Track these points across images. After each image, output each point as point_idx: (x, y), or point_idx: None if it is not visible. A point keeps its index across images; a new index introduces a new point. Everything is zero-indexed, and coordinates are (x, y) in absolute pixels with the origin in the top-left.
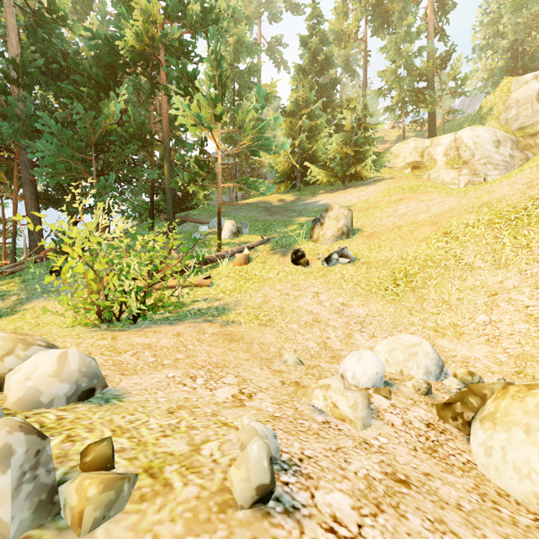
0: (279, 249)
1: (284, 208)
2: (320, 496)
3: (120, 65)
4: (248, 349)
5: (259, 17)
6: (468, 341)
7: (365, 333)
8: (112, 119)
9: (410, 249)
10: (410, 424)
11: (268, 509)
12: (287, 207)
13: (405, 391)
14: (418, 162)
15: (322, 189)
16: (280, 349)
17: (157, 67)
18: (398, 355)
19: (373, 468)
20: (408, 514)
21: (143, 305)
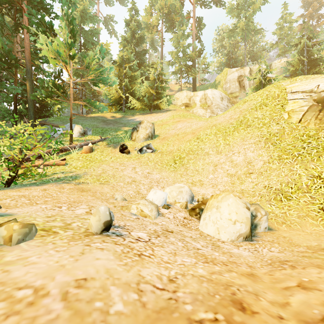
0: (112, 144)
1: (115, 121)
2: (133, 233)
3: None
4: (94, 195)
5: None
6: (205, 187)
7: (159, 186)
8: None
9: (182, 145)
10: (177, 217)
11: (109, 235)
12: (117, 121)
13: (176, 207)
14: (188, 103)
15: (138, 112)
16: (113, 195)
17: (20, 12)
18: (174, 193)
19: (158, 228)
20: (170, 238)
21: (15, 174)
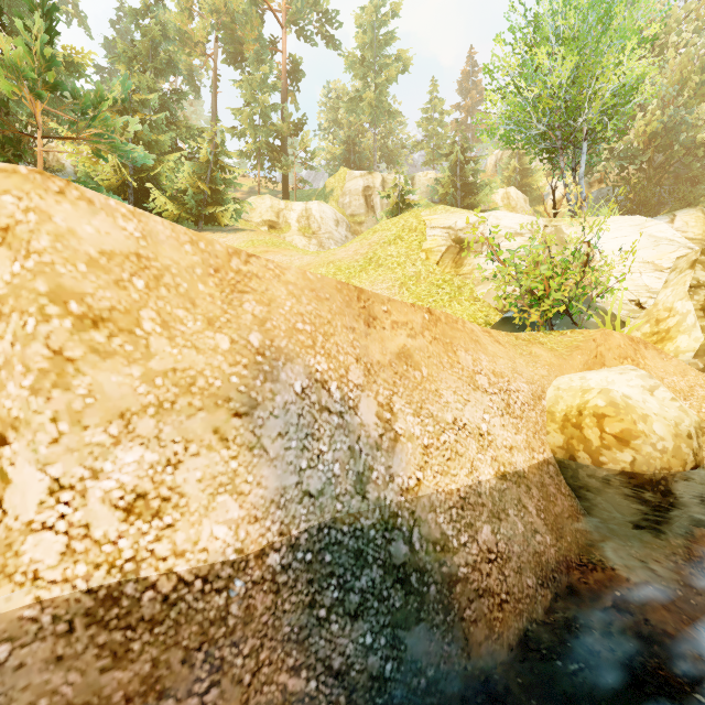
0: None
1: None
2: None
3: None
4: None
5: None
6: None
7: None
8: None
9: None
10: None
11: None
12: None
13: None
14: (274, 221)
15: None
16: None
17: None
18: None
19: None
20: None
21: None
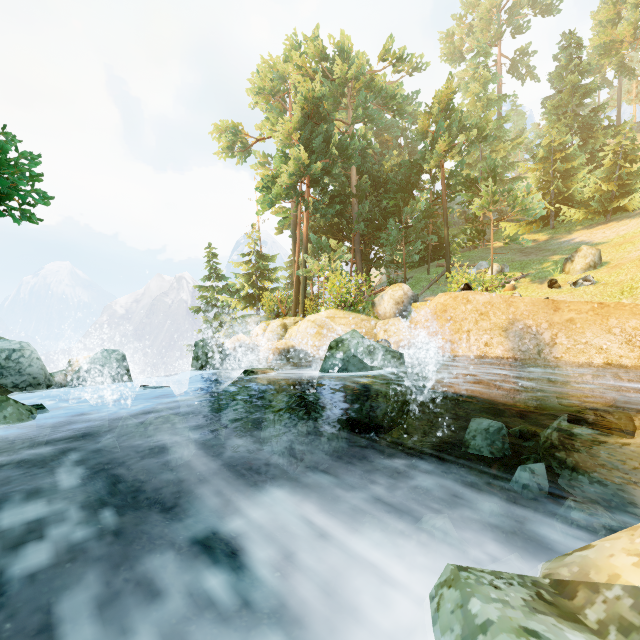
0: (536, 280)
1: (537, 248)
2: None
3: (415, 172)
4: None
5: (500, 38)
6: None
7: None
8: (419, 211)
9: (639, 274)
10: None
11: None
12: (540, 247)
13: None
14: None
15: (579, 224)
16: None
17: None
18: None
19: None
20: None
21: None
